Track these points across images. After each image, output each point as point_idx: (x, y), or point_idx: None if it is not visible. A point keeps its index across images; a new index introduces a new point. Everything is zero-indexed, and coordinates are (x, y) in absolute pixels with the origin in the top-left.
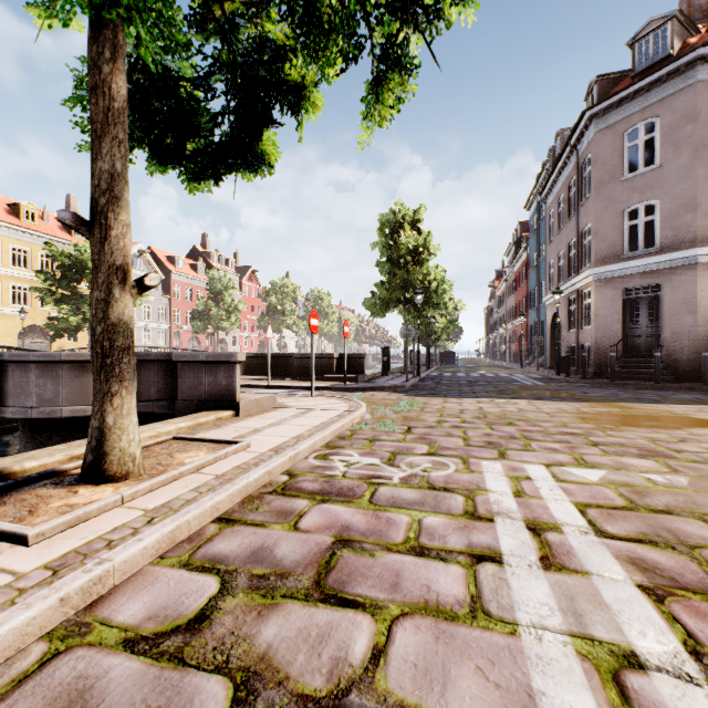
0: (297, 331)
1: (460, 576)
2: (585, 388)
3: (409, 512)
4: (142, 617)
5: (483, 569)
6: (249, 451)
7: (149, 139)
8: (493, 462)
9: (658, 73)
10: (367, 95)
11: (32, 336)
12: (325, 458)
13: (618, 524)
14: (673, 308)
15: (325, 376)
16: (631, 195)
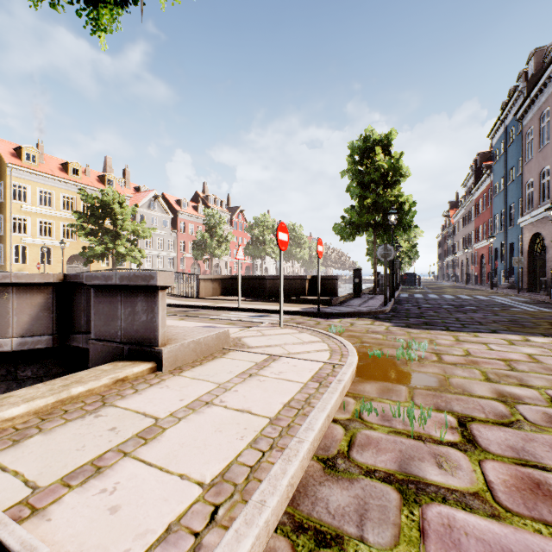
0: (275, 257)
1: None
2: None
3: None
4: None
5: None
6: None
7: None
8: None
9: None
10: None
11: (77, 262)
12: None
13: None
14: None
15: (297, 298)
16: None
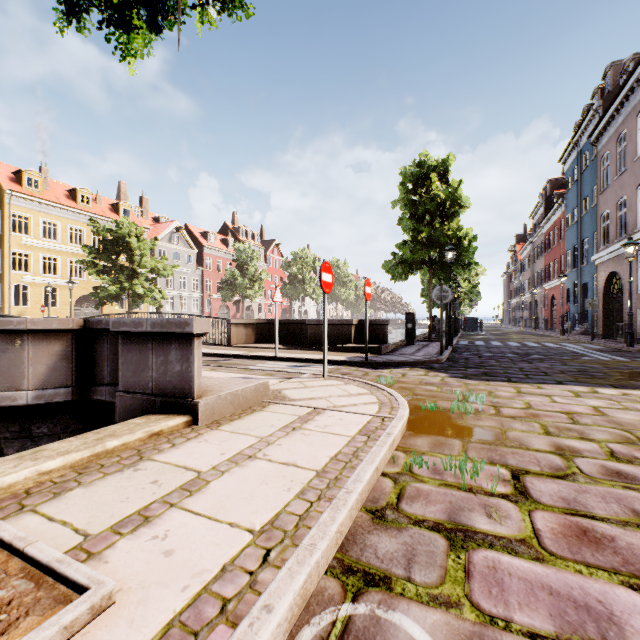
0: (315, 298)
1: None
2: None
3: None
4: None
5: None
6: None
7: None
8: None
9: None
10: None
11: (86, 305)
12: None
13: None
14: None
15: (342, 346)
16: None
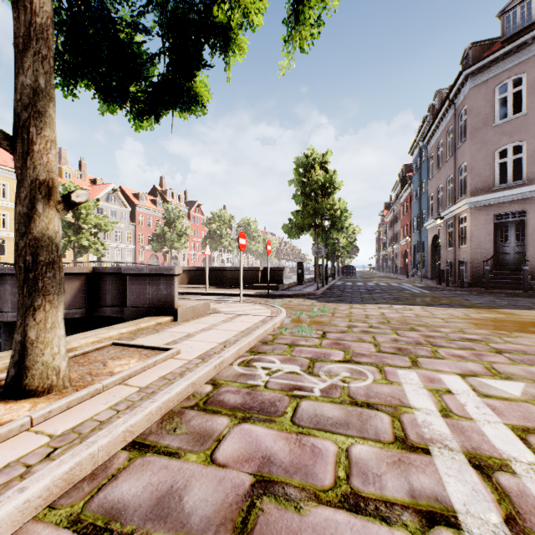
0: (231, 250)
1: None
2: (465, 296)
3: (335, 437)
4: None
5: None
6: (178, 359)
7: (95, 79)
8: (409, 372)
9: (525, 37)
10: (289, 16)
11: None
12: (249, 365)
13: None
14: None
15: (252, 285)
16: (501, 138)
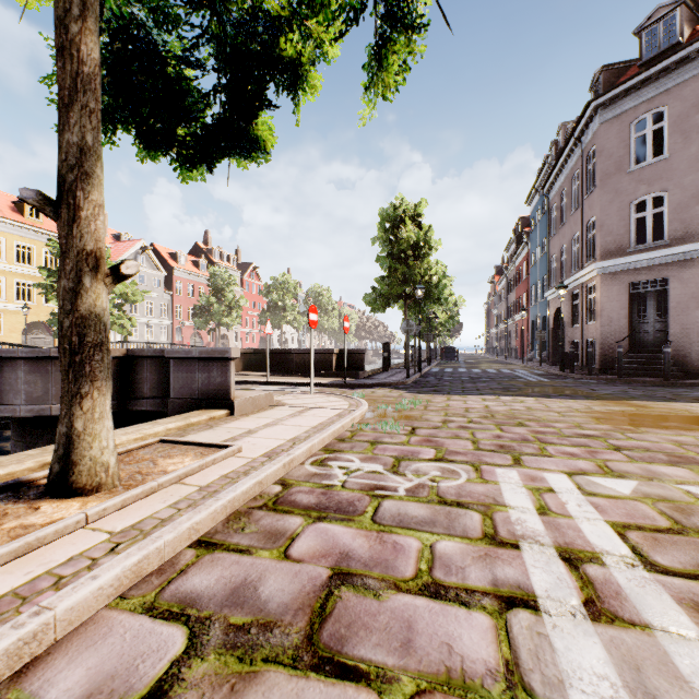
0: (297, 327)
1: (488, 630)
2: (592, 385)
3: (419, 535)
4: (80, 693)
5: (516, 618)
6: (240, 457)
7: (136, 121)
8: (509, 470)
9: (667, 61)
10: (369, 62)
11: (36, 332)
12: (323, 464)
13: (669, 554)
14: (682, 302)
15: (325, 372)
16: (638, 186)
